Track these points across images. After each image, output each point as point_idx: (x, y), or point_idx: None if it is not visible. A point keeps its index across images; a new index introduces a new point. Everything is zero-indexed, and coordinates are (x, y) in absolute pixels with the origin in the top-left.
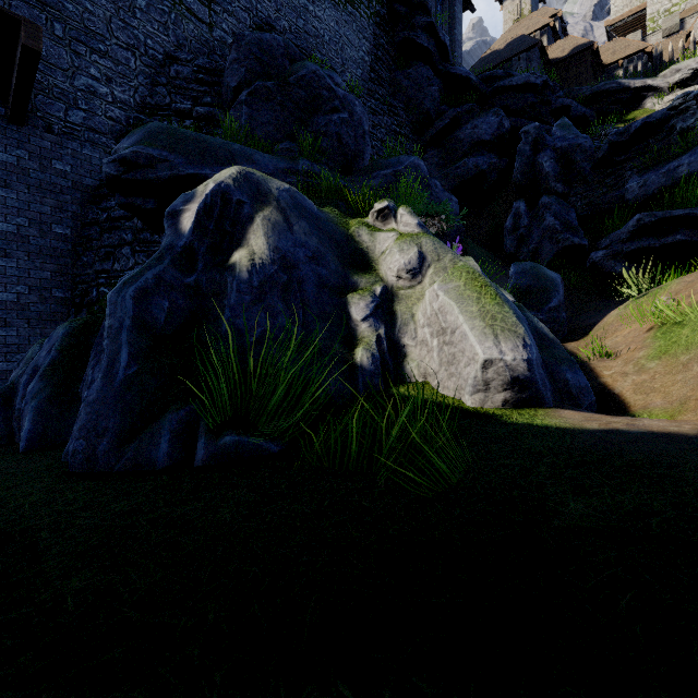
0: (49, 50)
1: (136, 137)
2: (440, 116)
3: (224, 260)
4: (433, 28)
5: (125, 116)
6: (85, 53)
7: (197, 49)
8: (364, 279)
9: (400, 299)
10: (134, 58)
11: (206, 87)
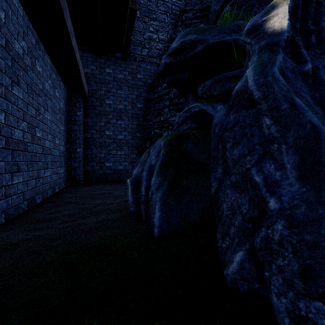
0: (135, 24)
1: (178, 39)
2: None
3: (321, 52)
4: None
5: (163, 46)
6: (148, 21)
7: (194, 3)
8: None
9: None
10: (167, 17)
11: (200, 19)
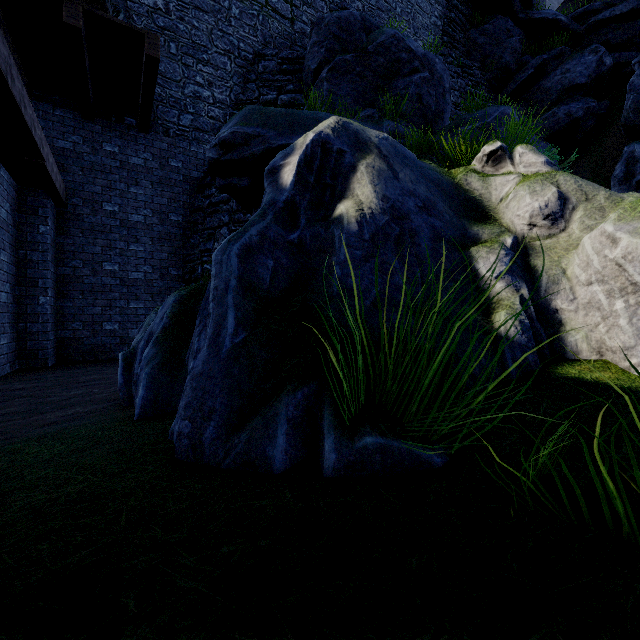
0: (166, 67)
1: (233, 122)
2: (520, 68)
3: (326, 214)
4: None
5: (223, 114)
6: (192, 65)
7: (281, 44)
8: (487, 230)
9: (538, 251)
10: (230, 61)
11: (289, 76)
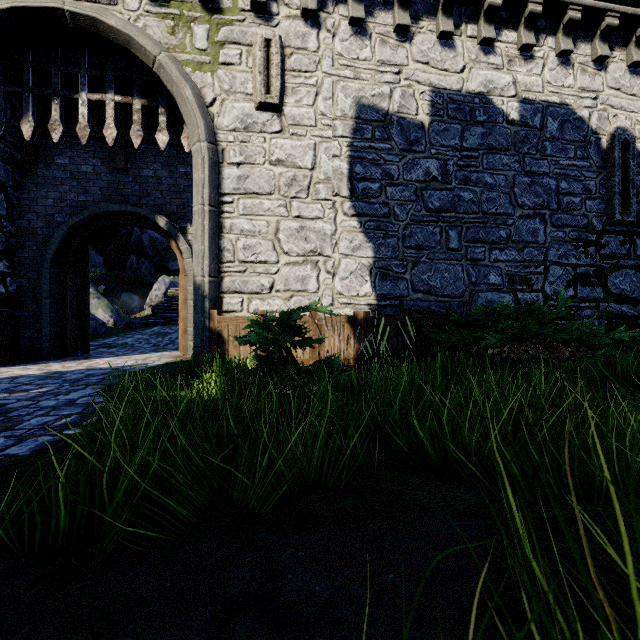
0: None
1: None
2: None
3: None
4: None
5: None
6: None
7: None
8: None
9: (91, 309)
10: None
11: None
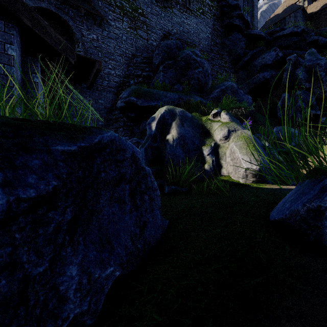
0: None
1: (128, 92)
2: (245, 55)
3: (164, 137)
4: (241, 15)
5: (119, 80)
6: (107, 61)
7: (143, 50)
8: (208, 141)
9: (221, 147)
10: (122, 58)
11: (146, 64)
